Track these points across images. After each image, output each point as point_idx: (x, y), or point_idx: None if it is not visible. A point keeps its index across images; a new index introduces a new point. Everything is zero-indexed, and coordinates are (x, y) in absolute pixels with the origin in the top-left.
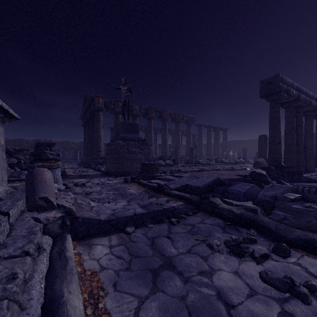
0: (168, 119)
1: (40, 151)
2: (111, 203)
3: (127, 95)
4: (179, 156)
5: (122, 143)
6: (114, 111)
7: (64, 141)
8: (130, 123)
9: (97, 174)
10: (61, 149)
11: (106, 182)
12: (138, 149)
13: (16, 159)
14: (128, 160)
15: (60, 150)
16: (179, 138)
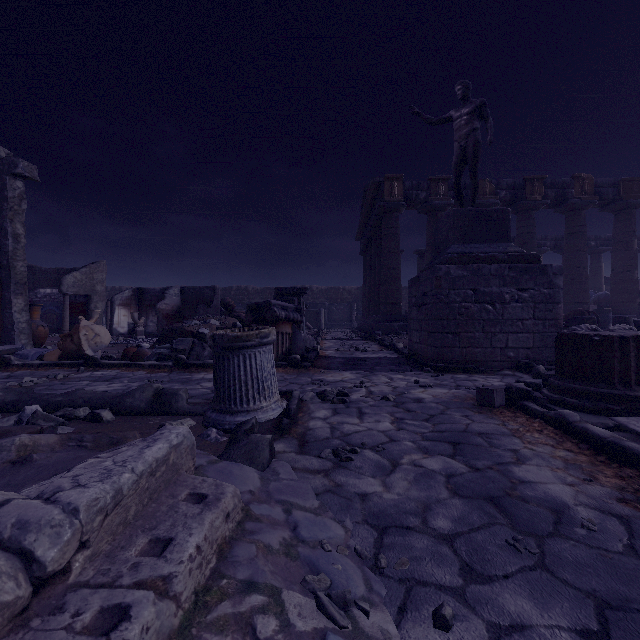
0: (589, 202)
1: (263, 302)
2: (455, 626)
3: (469, 130)
4: (632, 311)
5: (457, 273)
6: (427, 206)
7: (331, 288)
8: (479, 210)
9: (386, 357)
10: (326, 303)
11: (410, 391)
12: (512, 289)
13: (236, 320)
14: (476, 322)
15: (323, 305)
16: (632, 256)
